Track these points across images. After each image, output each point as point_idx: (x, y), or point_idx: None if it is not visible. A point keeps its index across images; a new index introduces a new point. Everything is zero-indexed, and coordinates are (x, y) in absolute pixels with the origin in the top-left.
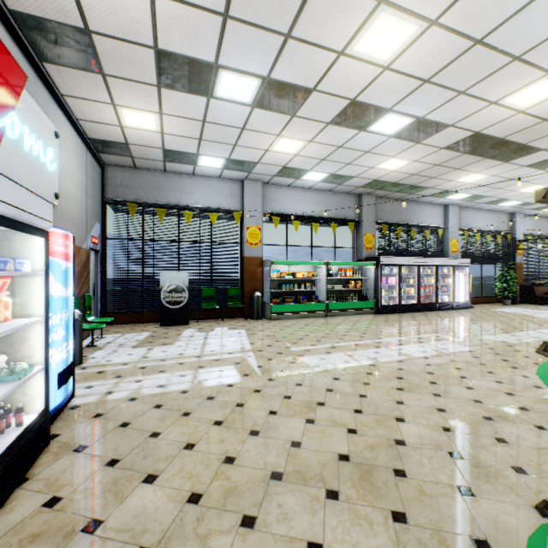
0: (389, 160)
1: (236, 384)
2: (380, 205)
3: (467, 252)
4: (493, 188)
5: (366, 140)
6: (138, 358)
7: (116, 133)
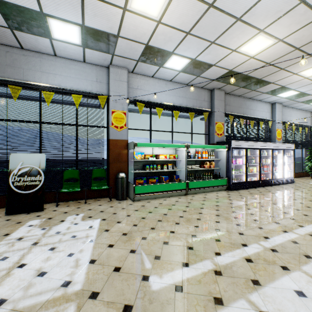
0: (255, 38)
1: None
2: (227, 99)
3: (287, 139)
4: None
5: None
6: None
7: None
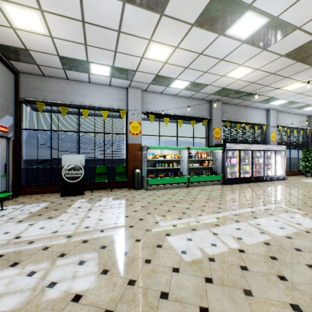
0: (237, 68)
1: (86, 293)
2: (224, 108)
3: (281, 141)
4: (305, 95)
5: (223, 46)
6: (8, 238)
7: (12, 36)
